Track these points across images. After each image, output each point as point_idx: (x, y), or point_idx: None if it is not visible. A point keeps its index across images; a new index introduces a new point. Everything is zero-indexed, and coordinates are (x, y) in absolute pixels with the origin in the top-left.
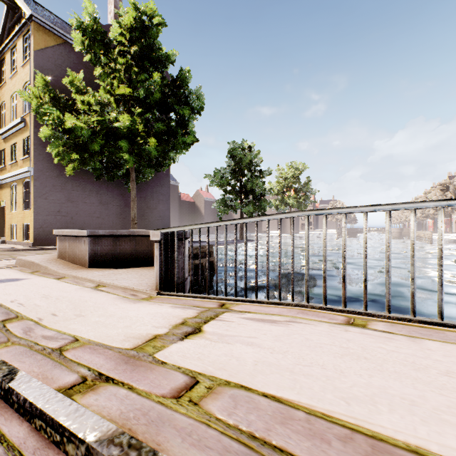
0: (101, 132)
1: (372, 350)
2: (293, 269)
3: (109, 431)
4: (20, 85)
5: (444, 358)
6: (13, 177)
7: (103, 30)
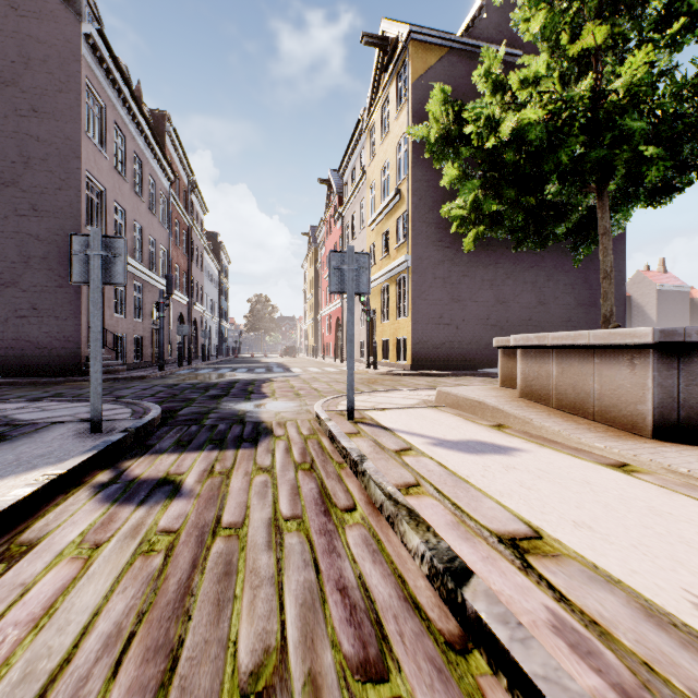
0: (570, 122)
1: None
2: None
3: None
4: (392, 147)
5: None
6: (384, 276)
7: None
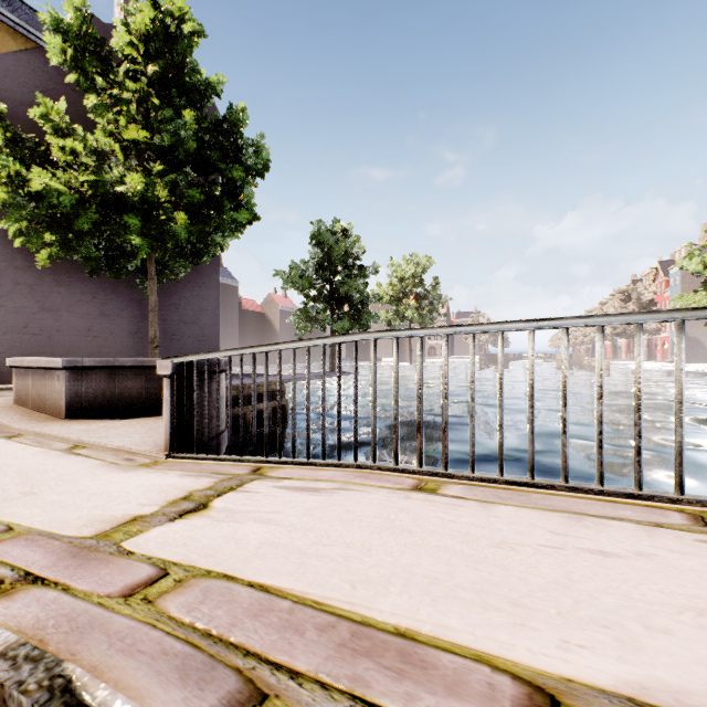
0: (94, 200)
1: (425, 521)
2: (355, 415)
3: (5, 643)
4: None
5: (508, 526)
6: None
7: (99, 36)
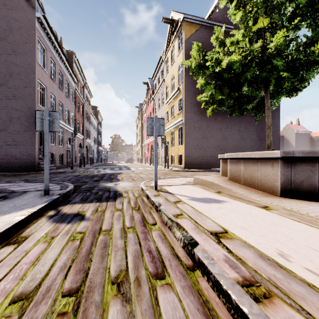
0: (251, 61)
1: None
2: None
3: None
4: (176, 69)
5: None
6: (172, 126)
7: None
